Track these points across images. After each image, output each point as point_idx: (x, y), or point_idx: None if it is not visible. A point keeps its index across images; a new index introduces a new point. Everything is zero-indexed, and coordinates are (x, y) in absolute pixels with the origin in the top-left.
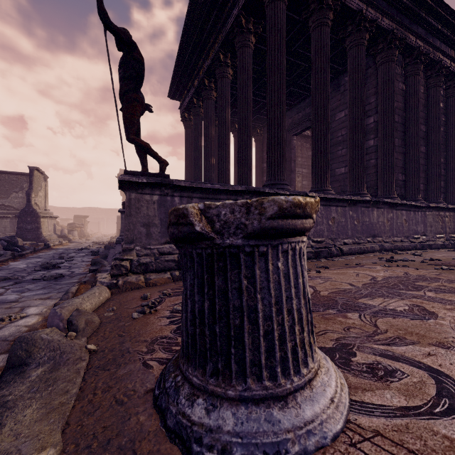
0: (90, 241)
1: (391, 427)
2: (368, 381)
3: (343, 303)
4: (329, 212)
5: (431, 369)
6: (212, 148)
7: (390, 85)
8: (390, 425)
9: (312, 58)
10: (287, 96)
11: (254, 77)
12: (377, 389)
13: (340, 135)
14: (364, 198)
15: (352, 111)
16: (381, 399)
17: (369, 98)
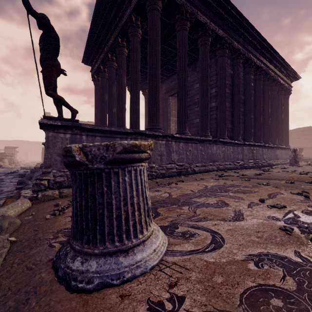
0: (19, 166)
1: (182, 260)
2: (179, 240)
3: (182, 201)
4: (187, 147)
5: (213, 231)
6: (114, 102)
7: (223, 70)
8: (182, 259)
9: (177, 49)
10: (165, 70)
11: (143, 55)
12: (182, 244)
13: (196, 98)
14: (208, 138)
15: (202, 84)
16: (182, 248)
17: (212, 77)
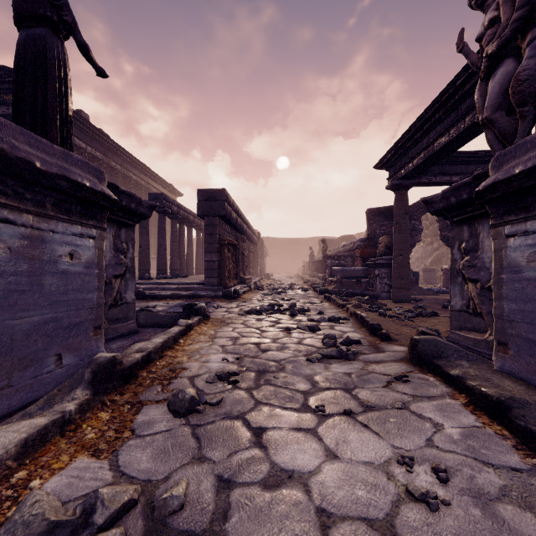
0: None
1: None
2: None
3: None
4: None
5: None
6: None
7: None
8: None
9: None
10: None
11: None
12: None
13: None
14: None
15: None
16: None
17: None
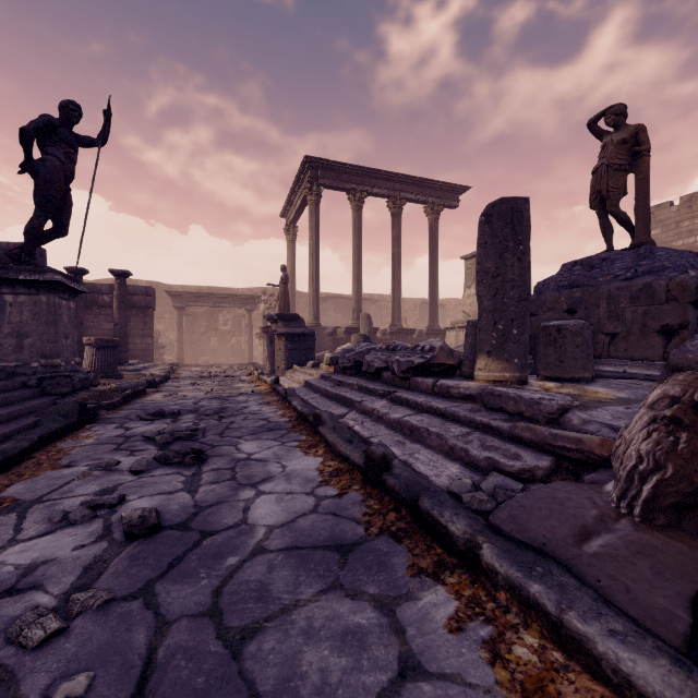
0: None
1: None
2: None
3: None
4: None
5: None
6: None
7: None
8: None
9: None
10: None
11: None
12: None
13: None
14: None
15: None
16: None
17: None
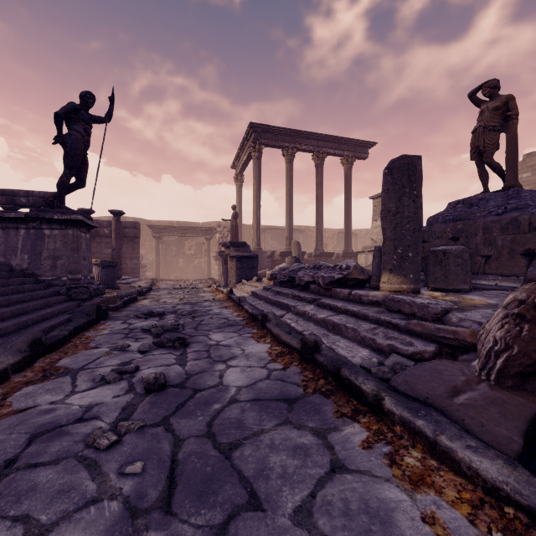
0: None
1: None
2: None
3: None
4: None
5: None
6: None
7: None
8: None
9: None
10: None
11: None
12: None
13: None
14: None
15: None
16: None
17: None
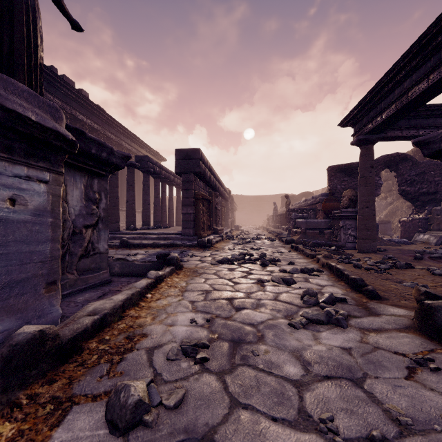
0: None
1: None
2: None
3: None
4: None
5: None
6: None
7: None
8: None
9: None
10: None
11: None
12: None
13: None
14: None
15: None
16: None
17: None
